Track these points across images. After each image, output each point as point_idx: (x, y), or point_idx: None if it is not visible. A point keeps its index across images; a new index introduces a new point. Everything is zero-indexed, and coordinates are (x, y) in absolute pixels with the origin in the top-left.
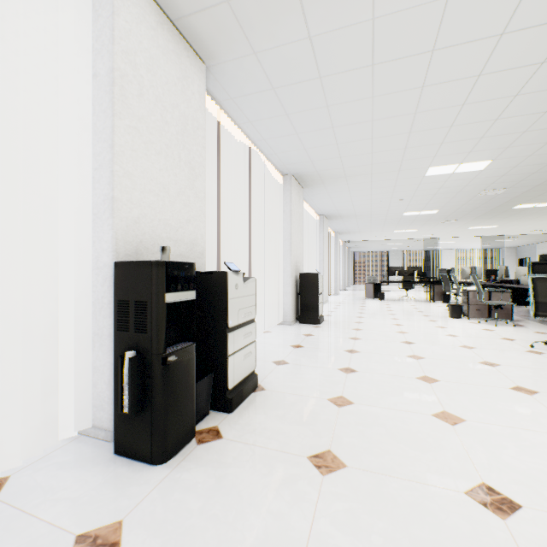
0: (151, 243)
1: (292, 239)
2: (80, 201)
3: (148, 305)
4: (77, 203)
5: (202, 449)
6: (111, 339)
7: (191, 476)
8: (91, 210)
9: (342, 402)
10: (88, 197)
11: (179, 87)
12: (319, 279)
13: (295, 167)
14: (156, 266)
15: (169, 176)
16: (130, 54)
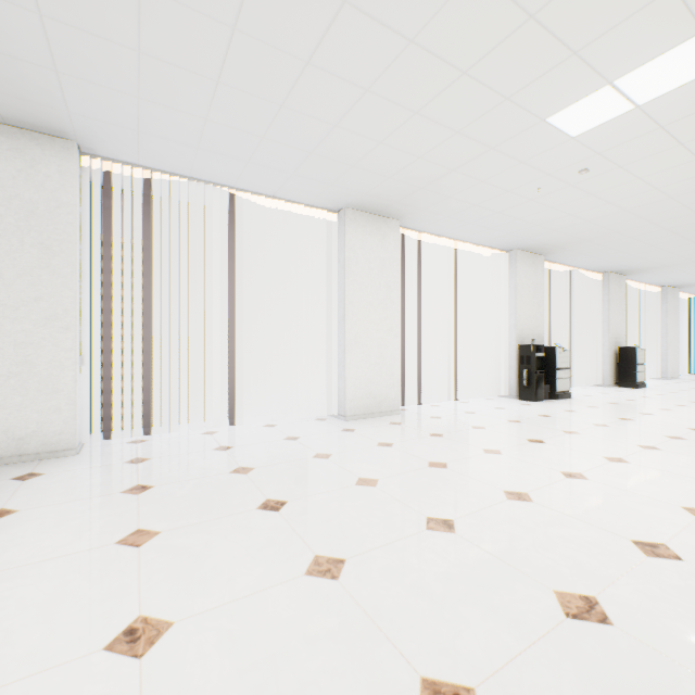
0: (525, 337)
1: (610, 321)
2: (503, 325)
3: (530, 357)
4: (501, 326)
5: (547, 402)
6: (515, 368)
7: (545, 403)
8: (507, 328)
9: (612, 403)
10: (506, 324)
11: (533, 275)
12: (637, 352)
13: (610, 269)
14: (533, 345)
15: (530, 311)
16: (519, 277)
